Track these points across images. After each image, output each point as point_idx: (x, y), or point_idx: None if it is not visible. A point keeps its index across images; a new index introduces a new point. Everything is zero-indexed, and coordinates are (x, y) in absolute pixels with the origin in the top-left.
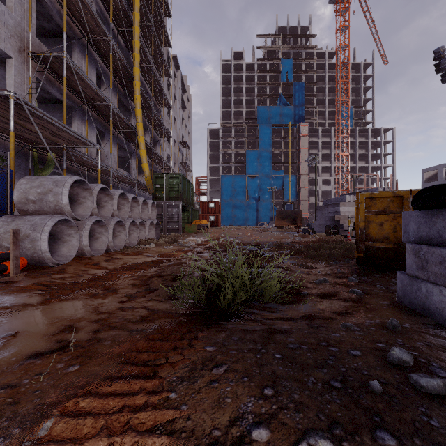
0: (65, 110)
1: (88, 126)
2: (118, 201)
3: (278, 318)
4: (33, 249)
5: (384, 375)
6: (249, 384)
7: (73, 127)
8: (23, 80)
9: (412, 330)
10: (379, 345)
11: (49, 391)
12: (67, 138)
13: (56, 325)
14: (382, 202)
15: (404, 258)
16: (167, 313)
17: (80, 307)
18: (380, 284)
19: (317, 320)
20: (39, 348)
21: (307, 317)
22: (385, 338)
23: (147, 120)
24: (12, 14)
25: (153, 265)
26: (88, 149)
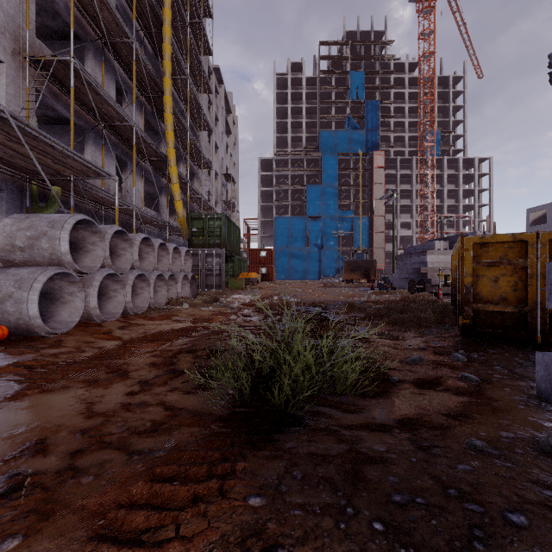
0: (72, 130)
1: (105, 153)
2: (141, 248)
3: (361, 424)
4: (17, 313)
5: None
6: None
7: (85, 154)
8: (18, 92)
9: None
10: (548, 494)
11: None
12: (74, 166)
13: (17, 439)
14: (496, 249)
15: (529, 327)
16: (194, 415)
17: (67, 404)
18: (499, 365)
19: (423, 432)
20: None
21: (406, 423)
22: (548, 474)
23: (181, 146)
24: (3, 5)
25: (184, 334)
26: (105, 182)
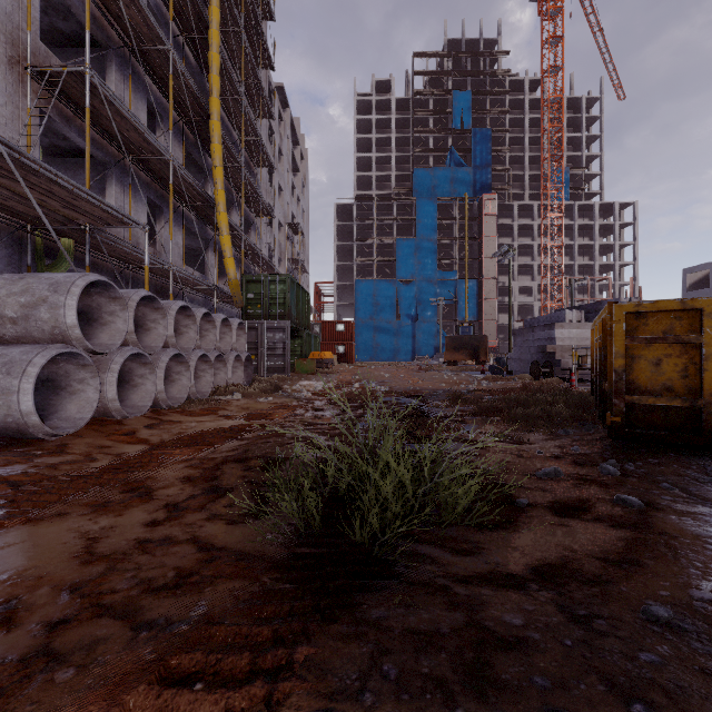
0: (88, 164)
1: (132, 195)
2: (178, 319)
3: (481, 575)
4: (5, 408)
5: None
6: None
7: (107, 197)
8: (16, 113)
9: None
10: None
11: None
12: (89, 211)
13: None
14: (659, 321)
15: (704, 428)
16: (238, 558)
17: (58, 541)
18: (666, 481)
19: (574, 589)
20: None
21: (546, 573)
22: None
23: (234, 188)
24: None
25: (232, 435)
26: (132, 234)
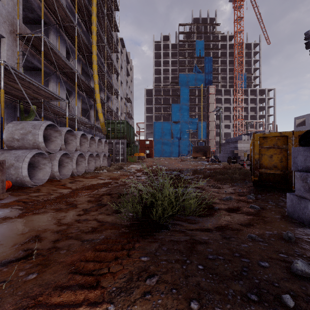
0: (42, 75)
1: (60, 87)
2: (80, 139)
3: (197, 229)
4: (16, 174)
5: (292, 287)
6: (177, 296)
7: (49, 87)
8: (13, 53)
9: (304, 241)
10: (281, 255)
11: (5, 302)
12: (44, 94)
13: (25, 235)
14: (271, 140)
15: (288, 181)
16: (112, 224)
17: (47, 219)
18: (271, 201)
19: (228, 231)
20: (8, 257)
21: (220, 228)
22: (284, 248)
23: (102, 83)
24: (5, 6)
25: (105, 185)
26: (60, 103)
